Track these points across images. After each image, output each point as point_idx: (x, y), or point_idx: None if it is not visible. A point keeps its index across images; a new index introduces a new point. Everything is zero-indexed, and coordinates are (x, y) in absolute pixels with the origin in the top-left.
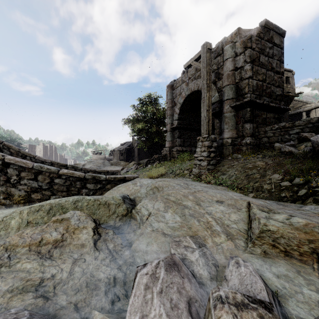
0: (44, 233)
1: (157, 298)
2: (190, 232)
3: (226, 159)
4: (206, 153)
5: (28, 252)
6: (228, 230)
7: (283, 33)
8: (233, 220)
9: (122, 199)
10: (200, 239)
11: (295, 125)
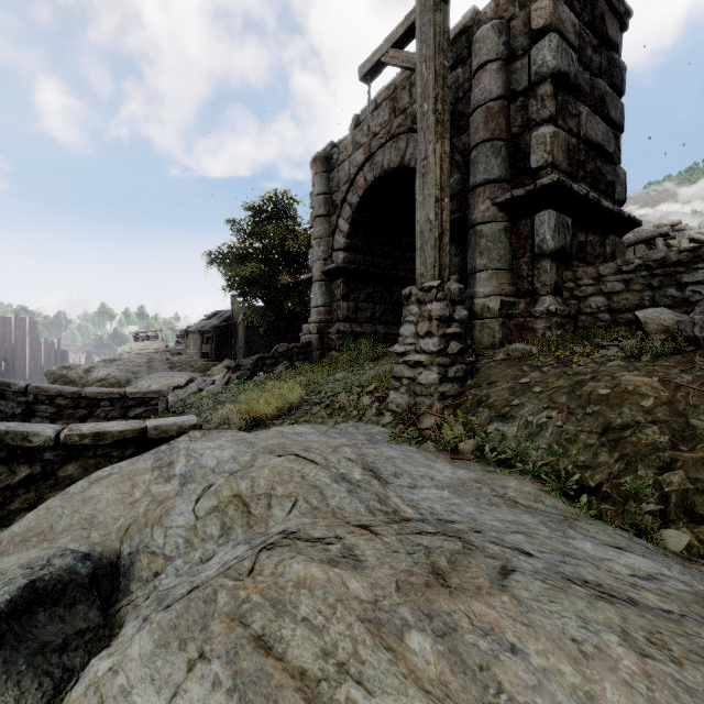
0: None
1: None
2: None
3: (490, 359)
4: (436, 342)
5: None
6: None
7: (626, 15)
8: None
9: None
10: None
11: (702, 255)
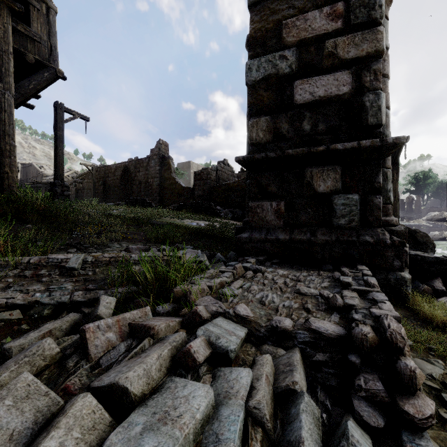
0: None
1: None
2: None
3: None
4: None
5: None
6: None
7: None
8: None
9: None
10: None
11: None
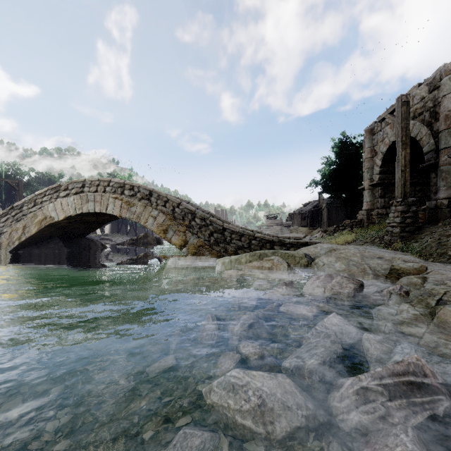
0: (262, 264)
1: (318, 280)
2: (349, 273)
3: (435, 225)
4: (399, 219)
5: (258, 270)
6: (377, 273)
7: None
8: (383, 268)
9: (304, 254)
10: (354, 276)
11: None
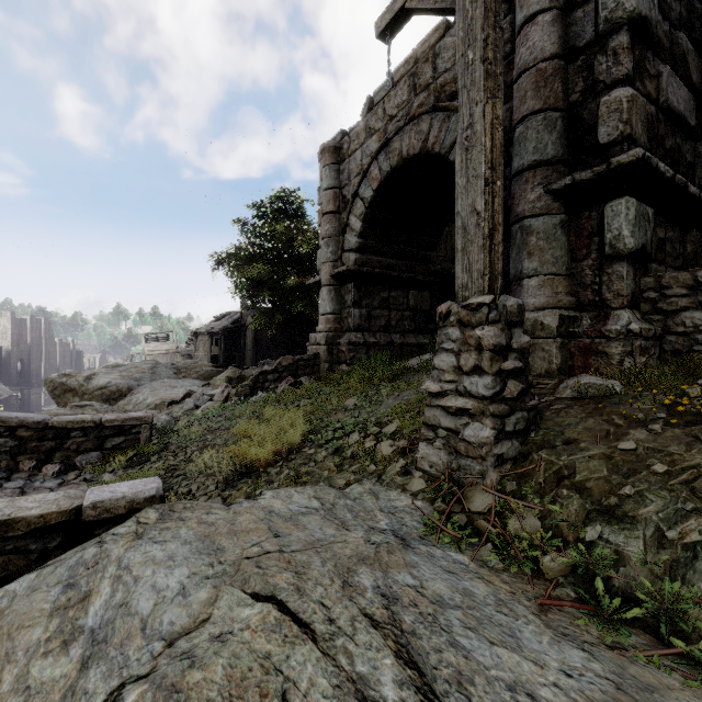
0: None
1: None
2: None
3: (551, 396)
4: (489, 383)
5: None
6: None
7: None
8: None
9: None
10: None
11: None
